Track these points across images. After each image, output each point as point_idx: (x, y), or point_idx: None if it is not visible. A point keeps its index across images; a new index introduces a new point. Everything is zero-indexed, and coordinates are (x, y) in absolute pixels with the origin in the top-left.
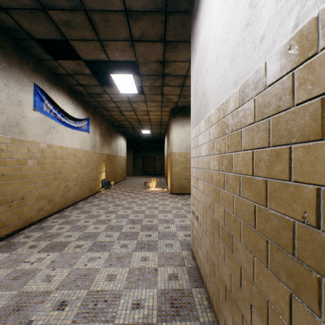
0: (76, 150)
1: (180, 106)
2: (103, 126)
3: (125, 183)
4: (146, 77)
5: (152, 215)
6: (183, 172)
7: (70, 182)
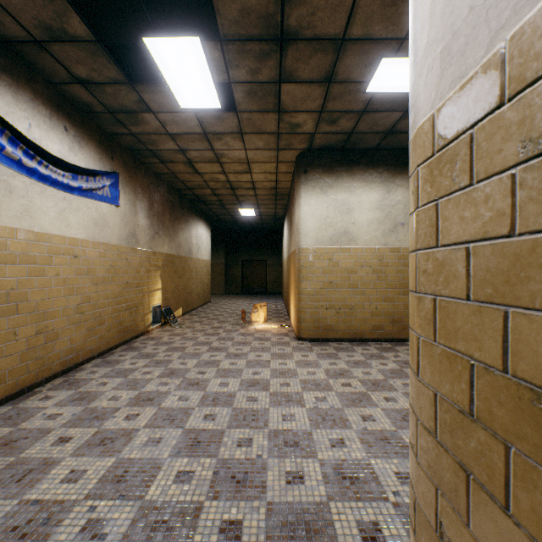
0: (79, 241)
1: (318, 146)
2: (156, 196)
3: (205, 312)
4: (237, 49)
5: (251, 412)
6: (325, 293)
7: (57, 319)
